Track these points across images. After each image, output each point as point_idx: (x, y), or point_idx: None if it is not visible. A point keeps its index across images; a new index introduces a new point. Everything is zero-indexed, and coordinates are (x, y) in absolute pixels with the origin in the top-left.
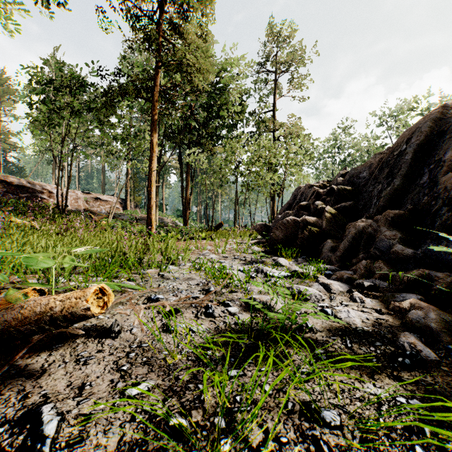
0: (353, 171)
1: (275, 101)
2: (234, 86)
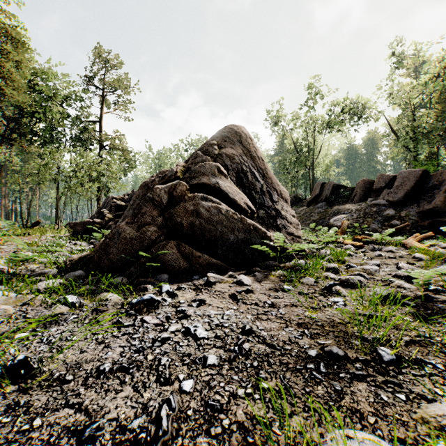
0: (132, 194)
1: (100, 113)
2: (54, 94)
